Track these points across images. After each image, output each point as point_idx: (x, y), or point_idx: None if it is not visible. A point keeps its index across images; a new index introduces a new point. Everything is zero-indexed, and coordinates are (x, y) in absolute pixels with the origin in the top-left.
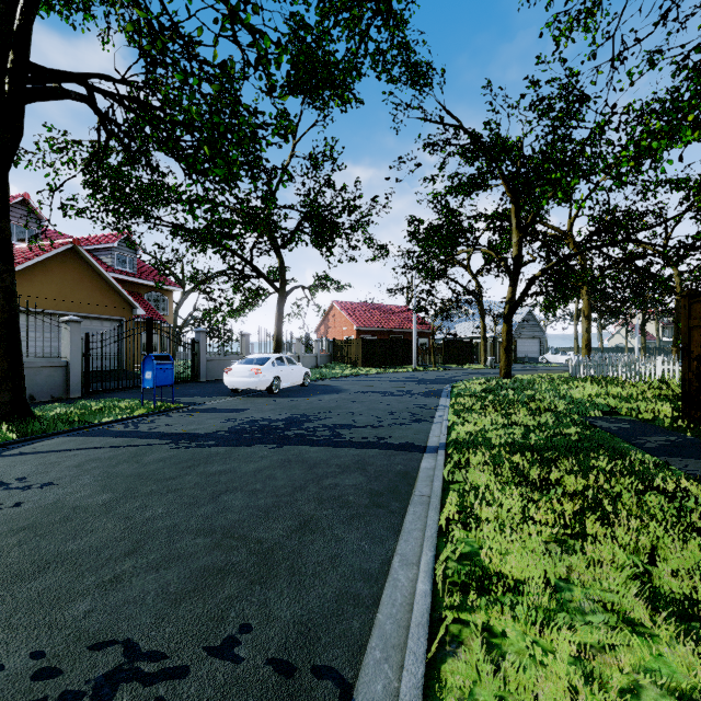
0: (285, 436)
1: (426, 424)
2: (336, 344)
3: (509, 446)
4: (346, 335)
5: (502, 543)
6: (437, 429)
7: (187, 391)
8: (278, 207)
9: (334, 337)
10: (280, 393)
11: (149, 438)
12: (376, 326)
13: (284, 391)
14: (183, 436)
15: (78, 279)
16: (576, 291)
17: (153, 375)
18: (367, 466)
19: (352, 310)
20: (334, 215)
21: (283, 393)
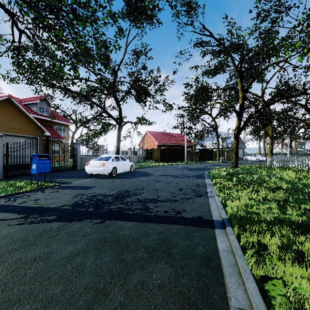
0: (109, 210)
1: (204, 198)
2: (148, 151)
3: (279, 222)
4: (152, 147)
5: None
6: (214, 203)
7: (66, 175)
8: (118, 81)
9: (147, 148)
10: (117, 176)
11: (11, 212)
12: (166, 143)
13: (119, 175)
14: (37, 210)
15: (11, 116)
16: (270, 123)
17: (37, 166)
18: (172, 248)
19: (155, 135)
20: (146, 85)
21: (118, 176)
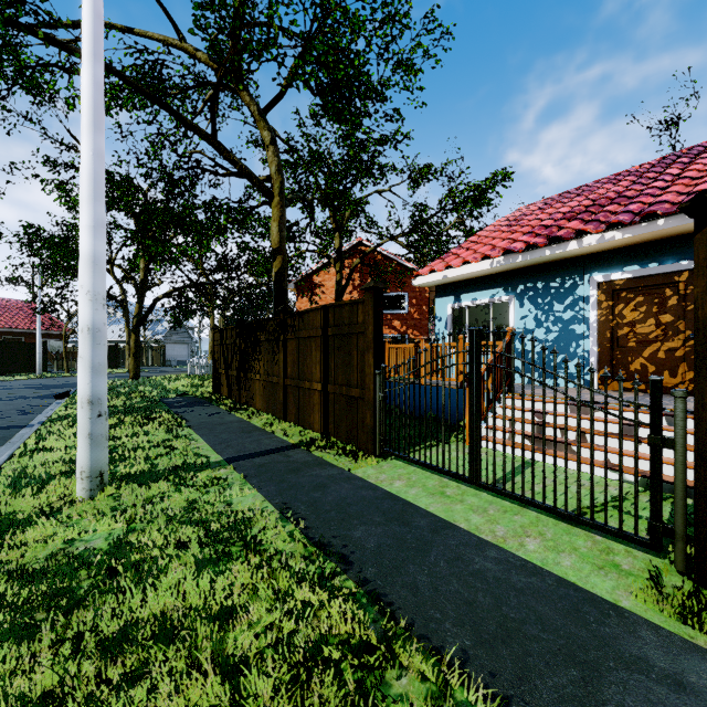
0: None
1: (33, 415)
2: None
3: None
4: None
5: (54, 442)
6: (43, 416)
7: None
8: None
9: None
10: None
11: None
12: None
13: None
14: None
15: None
16: (194, 312)
17: None
18: None
19: None
20: None
21: None
